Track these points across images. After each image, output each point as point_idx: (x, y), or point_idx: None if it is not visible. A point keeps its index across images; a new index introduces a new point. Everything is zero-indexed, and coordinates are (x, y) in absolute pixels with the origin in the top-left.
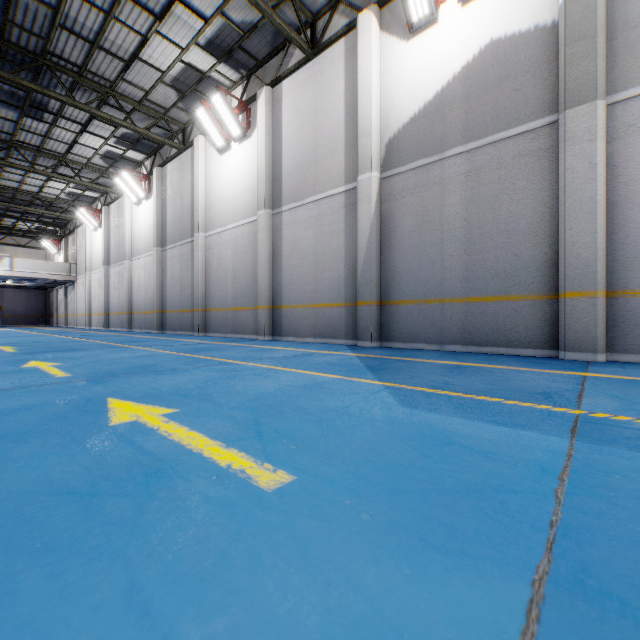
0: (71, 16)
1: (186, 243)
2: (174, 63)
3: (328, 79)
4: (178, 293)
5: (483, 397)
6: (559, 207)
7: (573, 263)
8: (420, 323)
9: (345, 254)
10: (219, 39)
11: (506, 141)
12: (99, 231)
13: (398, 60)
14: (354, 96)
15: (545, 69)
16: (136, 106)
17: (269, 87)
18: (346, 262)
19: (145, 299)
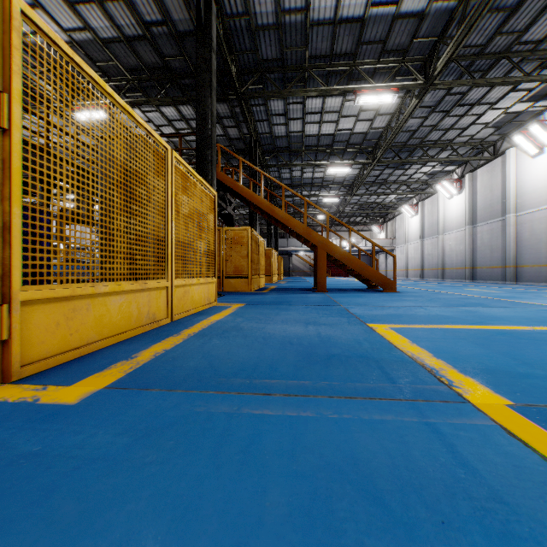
0: (441, 124)
1: (496, 221)
2: (498, 117)
3: None
4: (488, 255)
5: None
6: None
7: None
8: None
9: None
10: (538, 92)
11: None
12: (414, 217)
13: None
14: None
15: None
16: (462, 145)
17: None
18: None
19: (456, 260)
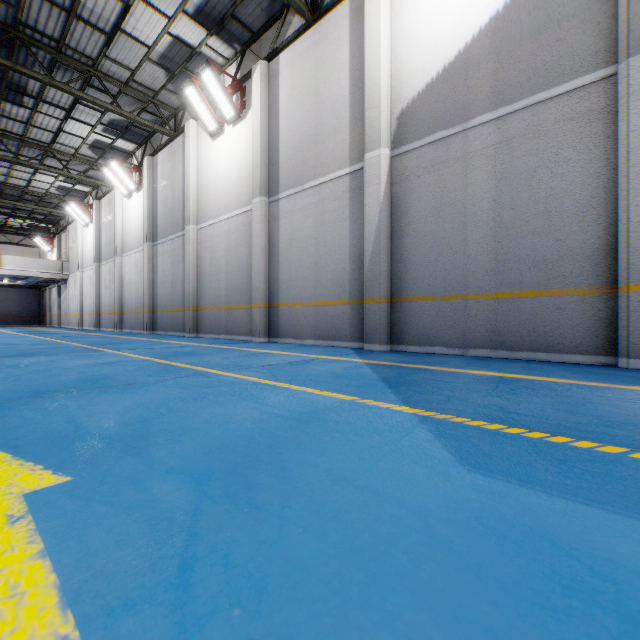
0: None
1: (177, 237)
2: (160, 36)
3: (330, 47)
4: (169, 291)
5: (586, 443)
6: (618, 179)
7: (638, 248)
8: (438, 323)
9: (350, 244)
10: (209, 7)
11: (546, 103)
12: (91, 227)
13: (412, 18)
14: (360, 64)
15: (597, 11)
16: (122, 88)
17: (265, 61)
18: (351, 254)
19: (136, 298)
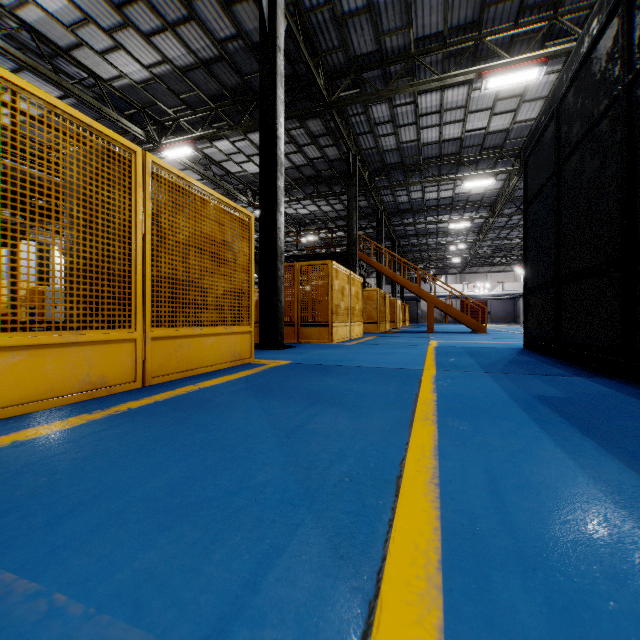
0: None
1: None
2: None
3: None
4: None
5: None
6: None
7: None
8: None
9: None
10: None
11: None
12: None
13: None
14: None
15: None
16: None
17: None
18: None
19: None
